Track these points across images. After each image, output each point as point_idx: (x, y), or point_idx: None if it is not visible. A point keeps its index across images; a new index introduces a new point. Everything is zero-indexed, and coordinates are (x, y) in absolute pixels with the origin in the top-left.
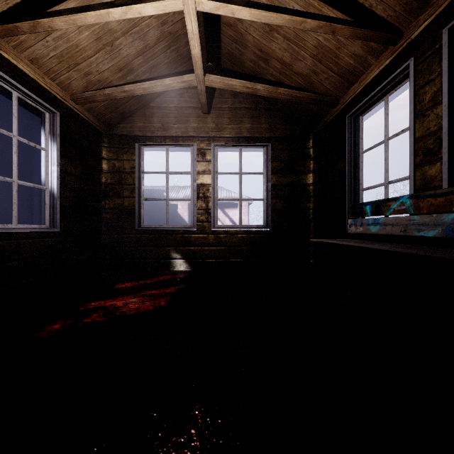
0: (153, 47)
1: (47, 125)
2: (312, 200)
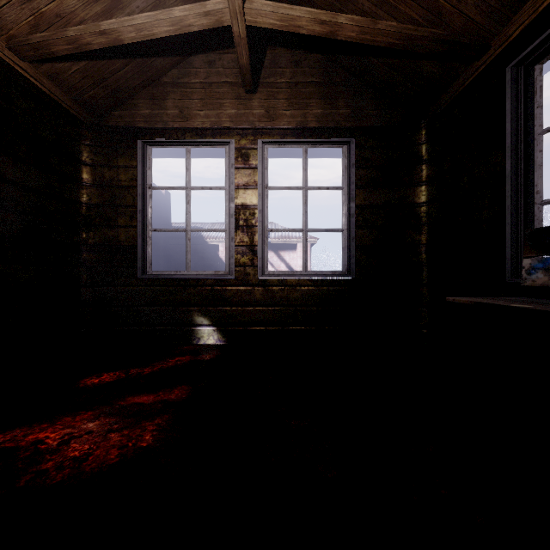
0: None
1: None
2: (425, 230)
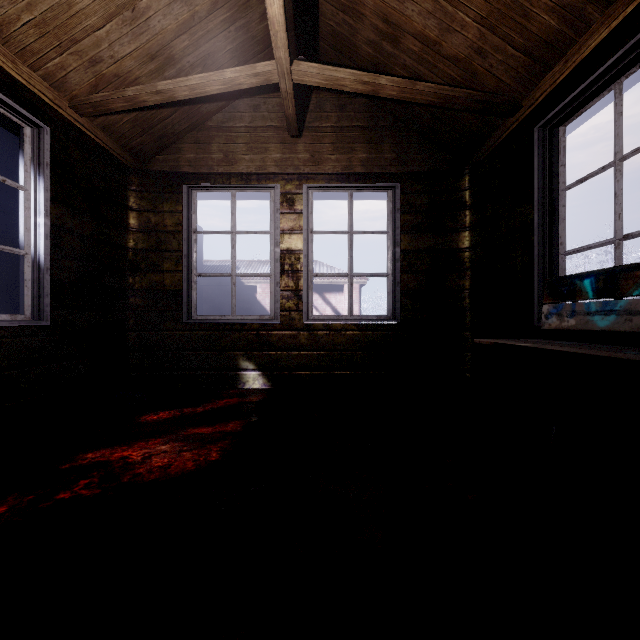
0: (206, 19)
1: (27, 148)
2: (468, 275)
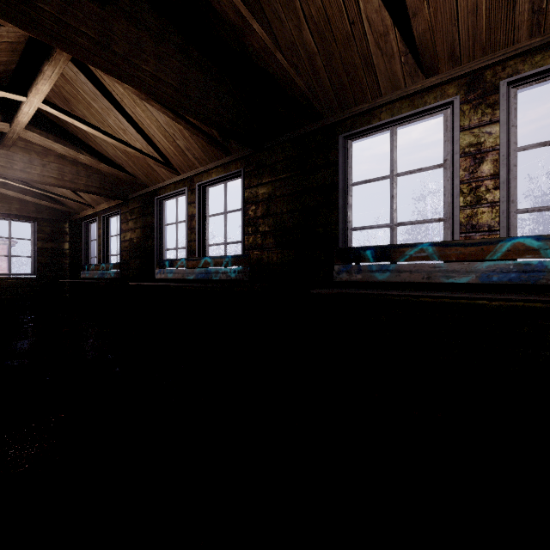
0: None
1: None
2: (69, 259)
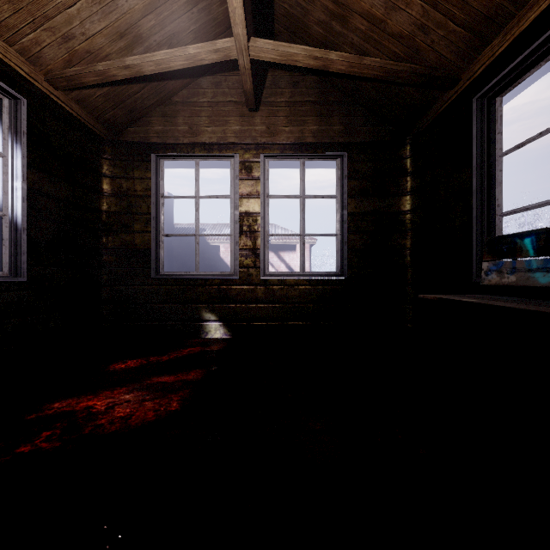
0: (171, 0)
1: (5, 118)
2: (409, 235)
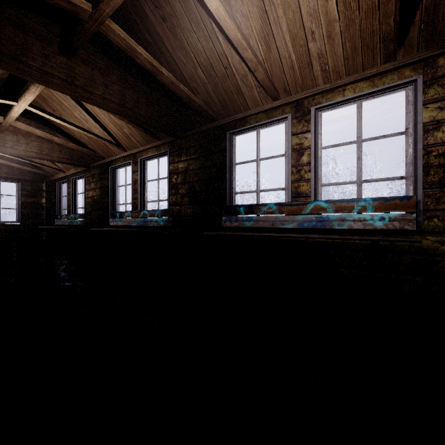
0: None
1: None
2: (45, 210)
